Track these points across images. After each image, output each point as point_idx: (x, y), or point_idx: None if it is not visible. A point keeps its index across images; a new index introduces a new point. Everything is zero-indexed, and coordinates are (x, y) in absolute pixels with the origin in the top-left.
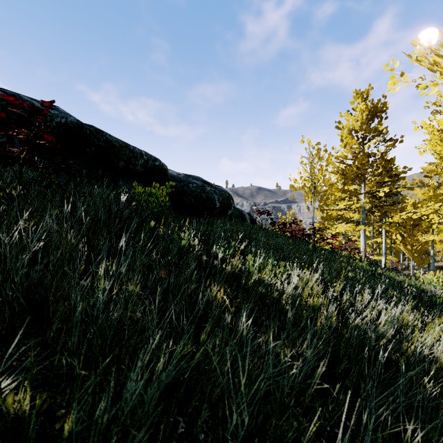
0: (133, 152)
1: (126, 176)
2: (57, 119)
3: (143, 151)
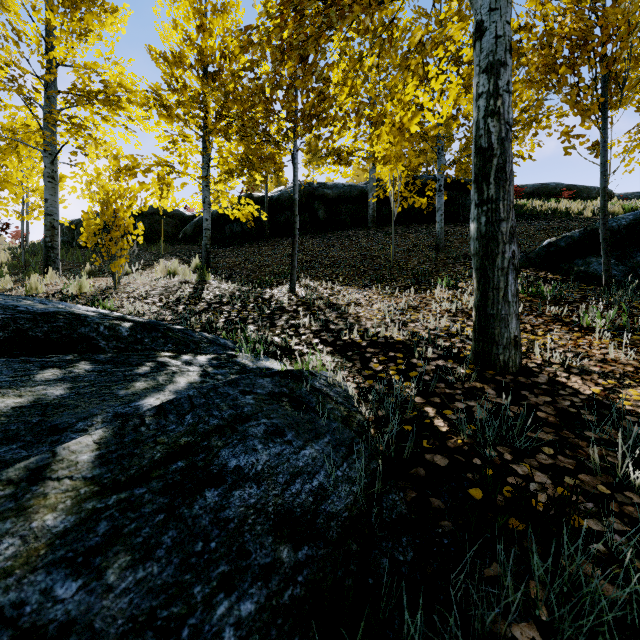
0: (590, 189)
1: (586, 200)
2: (559, 187)
3: (596, 187)
